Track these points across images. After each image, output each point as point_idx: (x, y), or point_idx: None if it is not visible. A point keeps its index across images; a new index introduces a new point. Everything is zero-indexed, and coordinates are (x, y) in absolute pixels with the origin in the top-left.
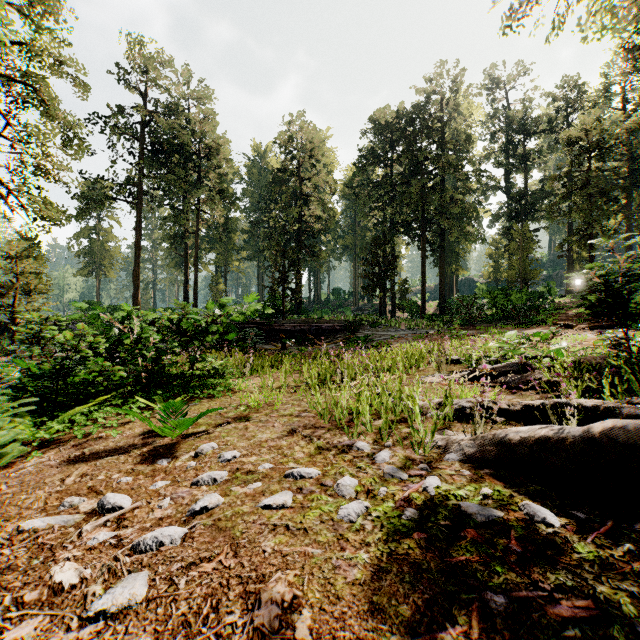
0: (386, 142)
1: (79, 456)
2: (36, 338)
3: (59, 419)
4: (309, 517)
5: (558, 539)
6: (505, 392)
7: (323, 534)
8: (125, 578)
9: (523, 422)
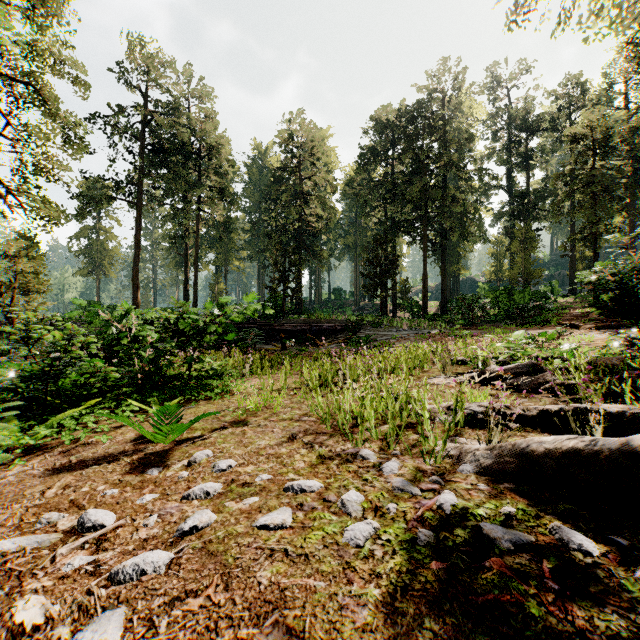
0: (387, 141)
1: (65, 464)
2: (25, 338)
3: (48, 423)
4: (311, 540)
5: (600, 572)
6: (516, 395)
7: (327, 562)
8: (97, 617)
9: (540, 428)
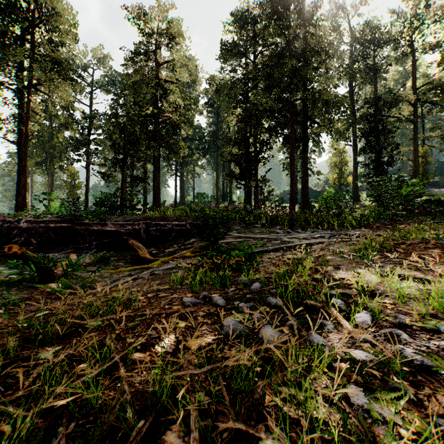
0: (248, 41)
1: None
2: None
3: None
4: None
5: None
6: None
7: None
8: None
9: None
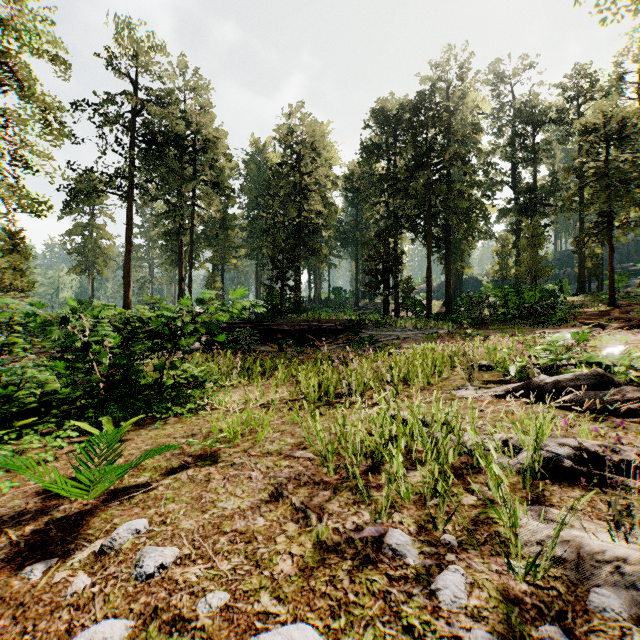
0: (389, 134)
1: None
2: None
3: None
4: None
5: None
6: (584, 417)
7: None
8: None
9: None
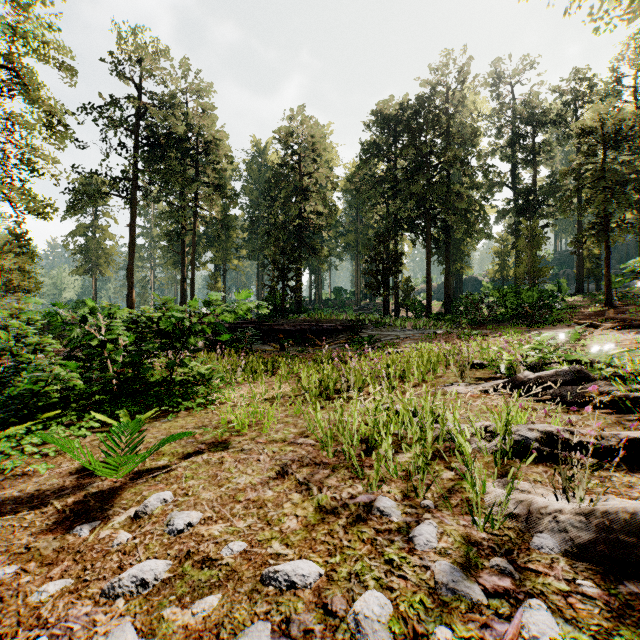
0: (389, 136)
1: None
2: None
3: None
4: None
5: None
6: (561, 409)
7: None
8: None
9: (624, 465)
